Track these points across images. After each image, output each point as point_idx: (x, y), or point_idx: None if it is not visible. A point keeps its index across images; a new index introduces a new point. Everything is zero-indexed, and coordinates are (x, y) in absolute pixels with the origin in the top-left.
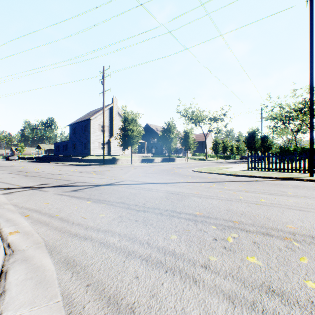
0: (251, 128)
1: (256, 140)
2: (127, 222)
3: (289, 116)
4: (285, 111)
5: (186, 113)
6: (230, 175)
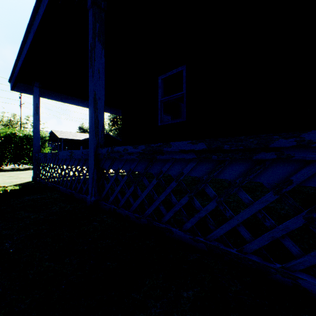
0: None
1: None
2: None
3: None
4: None
5: None
6: None
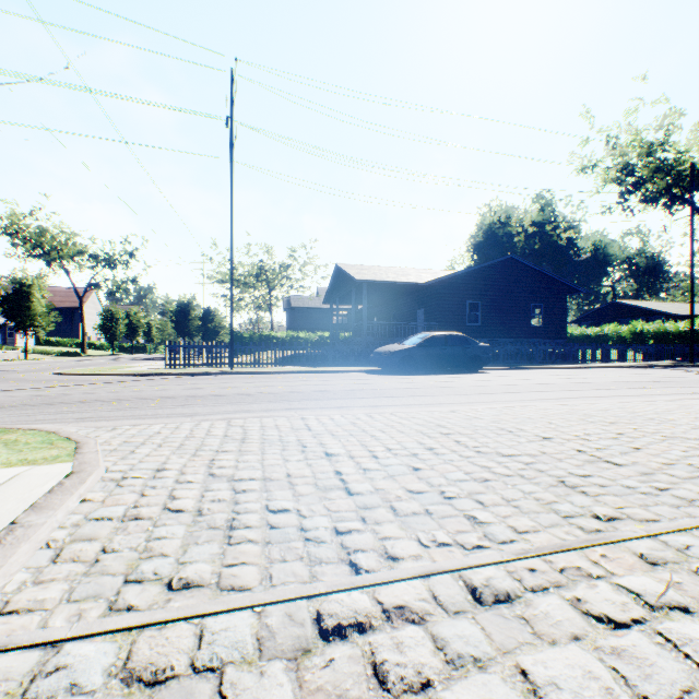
0: (185, 295)
1: (192, 318)
2: (0, 412)
3: (245, 282)
4: (239, 274)
5: (20, 227)
6: (133, 375)
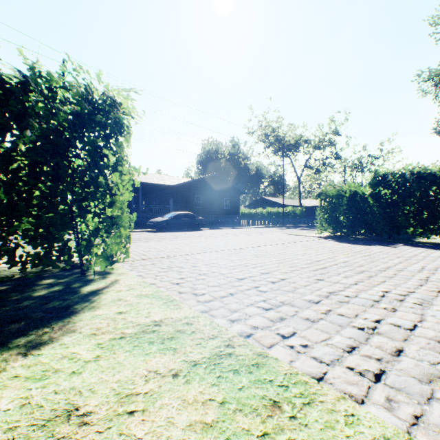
0: None
1: None
2: None
3: None
4: None
5: None
6: None
